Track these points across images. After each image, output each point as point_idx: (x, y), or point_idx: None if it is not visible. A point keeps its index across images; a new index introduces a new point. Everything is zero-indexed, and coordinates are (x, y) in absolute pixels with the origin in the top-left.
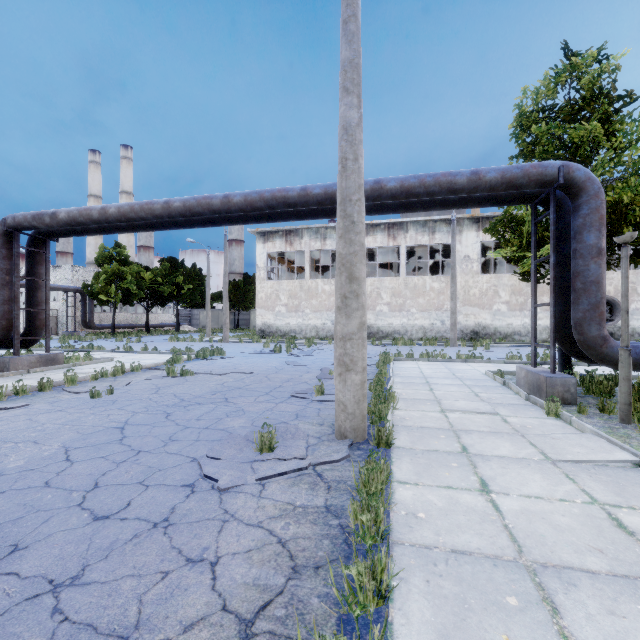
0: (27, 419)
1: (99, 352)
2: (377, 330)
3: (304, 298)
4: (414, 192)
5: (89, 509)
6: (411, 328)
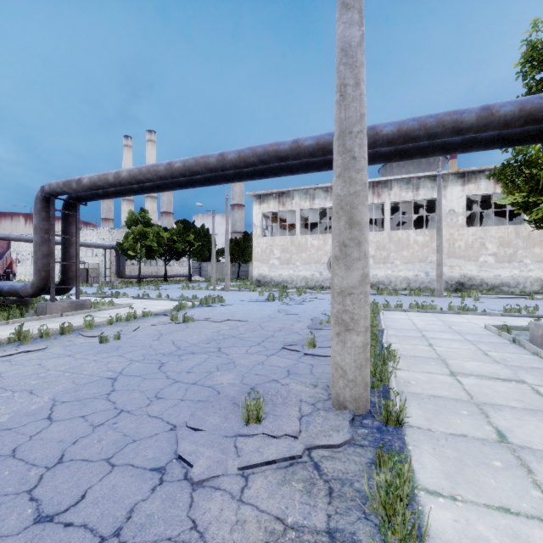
0: (37, 364)
1: (123, 298)
2: None
3: (295, 252)
4: (413, 135)
5: (37, 500)
6: (395, 279)
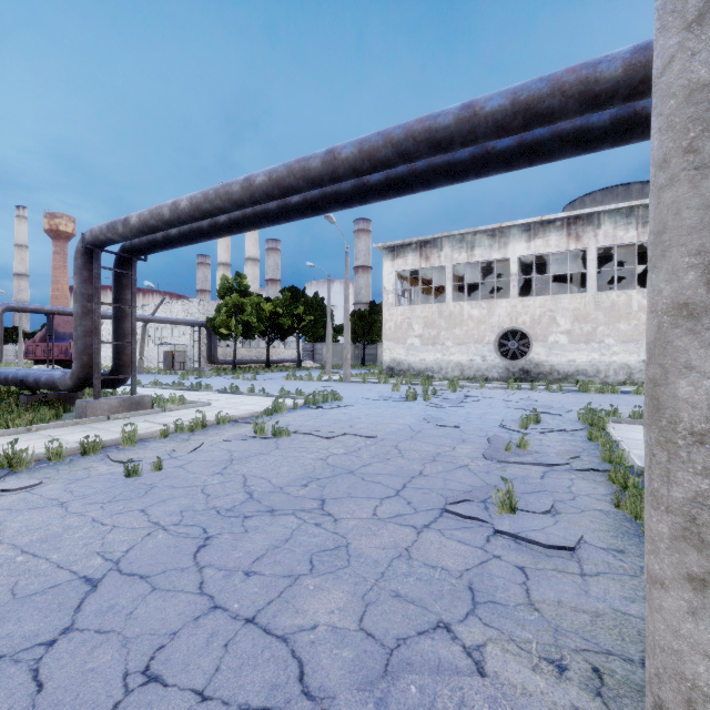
0: None
1: (205, 392)
2: (550, 369)
3: (444, 327)
4: None
5: None
6: (606, 367)
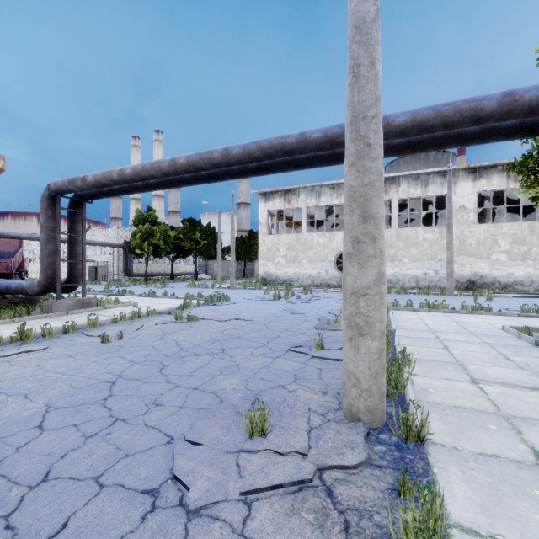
0: (36, 365)
1: (129, 296)
2: None
3: (300, 250)
4: (428, 125)
5: (13, 529)
6: (403, 277)
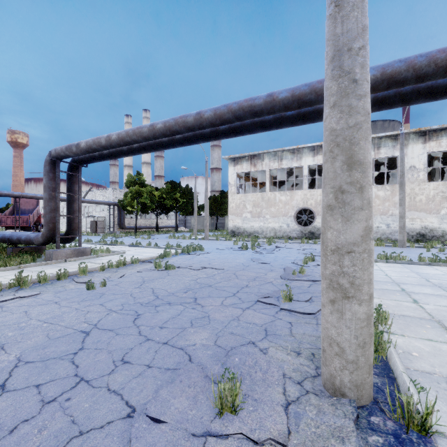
0: (24, 311)
1: (120, 246)
2: None
3: (265, 206)
4: (399, 78)
5: None
6: None
